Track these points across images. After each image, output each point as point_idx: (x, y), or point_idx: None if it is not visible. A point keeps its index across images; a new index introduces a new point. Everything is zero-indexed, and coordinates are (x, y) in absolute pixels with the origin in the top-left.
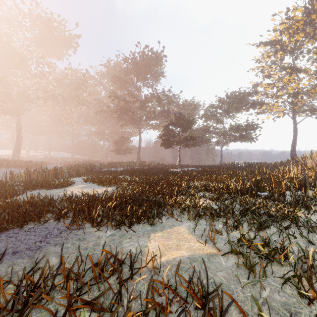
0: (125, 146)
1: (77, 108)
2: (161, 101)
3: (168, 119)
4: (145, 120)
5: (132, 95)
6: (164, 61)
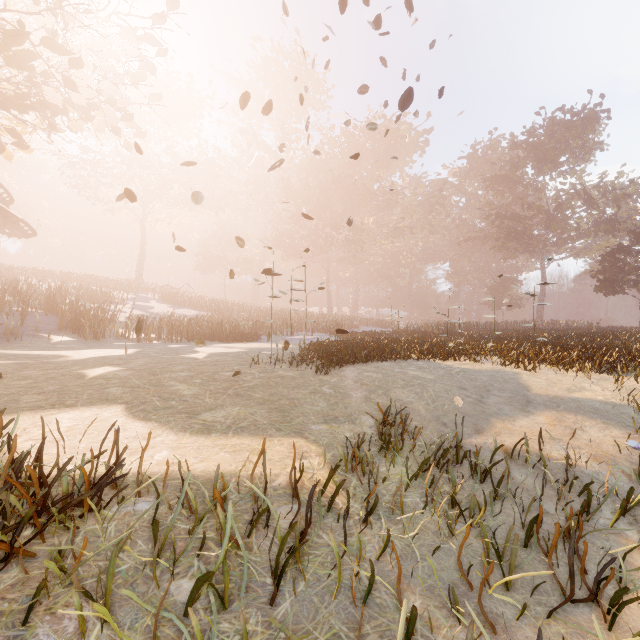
0: (509, 294)
1: (424, 239)
2: (594, 204)
3: (613, 236)
4: (556, 244)
5: (530, 206)
6: (604, 117)
